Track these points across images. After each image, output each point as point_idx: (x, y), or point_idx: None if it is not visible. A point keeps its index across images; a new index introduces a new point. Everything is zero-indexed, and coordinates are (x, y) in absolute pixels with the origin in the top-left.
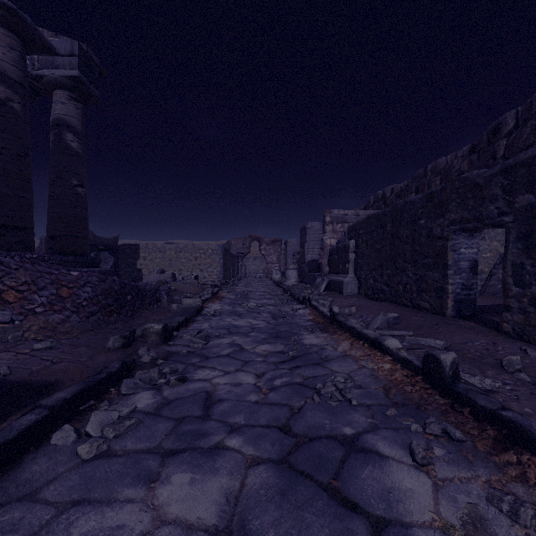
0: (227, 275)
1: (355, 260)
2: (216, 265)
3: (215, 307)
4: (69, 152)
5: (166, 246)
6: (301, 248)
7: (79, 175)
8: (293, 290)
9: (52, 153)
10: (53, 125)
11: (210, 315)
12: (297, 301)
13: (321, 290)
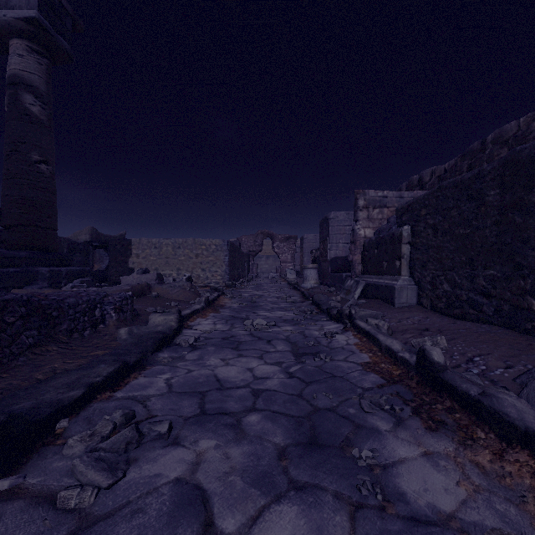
0: (234, 275)
1: (411, 254)
2: (220, 264)
3: (203, 327)
4: (28, 118)
5: (162, 241)
6: (321, 243)
7: (43, 148)
8: (317, 296)
9: (6, 120)
10: (8, 84)
11: (187, 346)
12: (326, 314)
13: (355, 296)
